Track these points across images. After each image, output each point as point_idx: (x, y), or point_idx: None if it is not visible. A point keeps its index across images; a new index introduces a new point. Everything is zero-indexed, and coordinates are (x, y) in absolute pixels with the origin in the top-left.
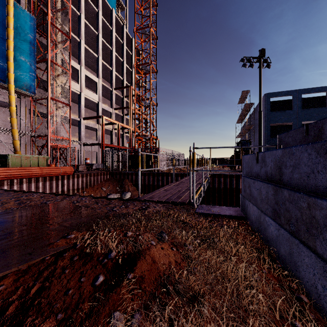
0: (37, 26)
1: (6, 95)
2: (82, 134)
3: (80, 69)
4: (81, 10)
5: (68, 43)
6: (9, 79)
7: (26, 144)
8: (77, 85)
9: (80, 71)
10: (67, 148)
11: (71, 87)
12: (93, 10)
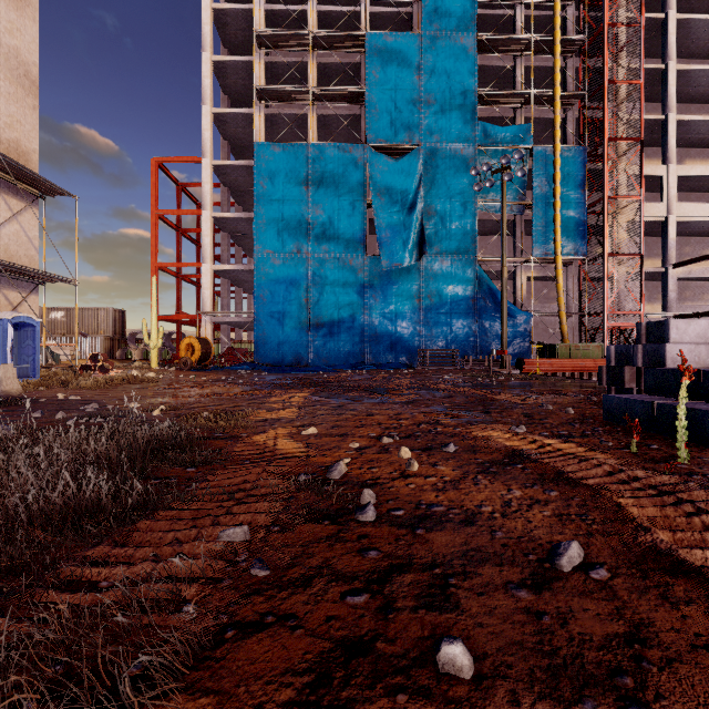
0: (588, 155)
1: (551, 267)
2: (669, 297)
3: (667, 171)
4: (668, 56)
5: (638, 149)
6: (555, 251)
7: (573, 328)
8: (660, 206)
9: (666, 176)
10: None
11: (646, 216)
12: (701, 24)
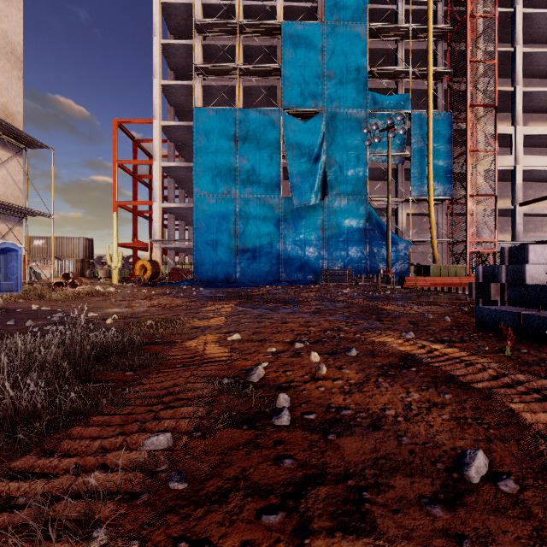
0: (454, 118)
1: (425, 206)
2: (517, 229)
3: (515, 131)
4: (516, 41)
5: (493, 113)
6: (429, 192)
7: (442, 253)
8: (509, 158)
9: (514, 135)
10: (492, 252)
11: (499, 165)
12: (542, 17)
